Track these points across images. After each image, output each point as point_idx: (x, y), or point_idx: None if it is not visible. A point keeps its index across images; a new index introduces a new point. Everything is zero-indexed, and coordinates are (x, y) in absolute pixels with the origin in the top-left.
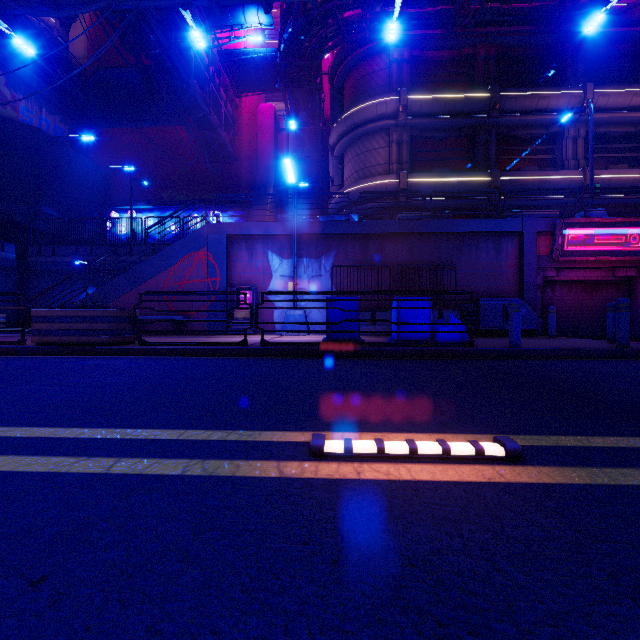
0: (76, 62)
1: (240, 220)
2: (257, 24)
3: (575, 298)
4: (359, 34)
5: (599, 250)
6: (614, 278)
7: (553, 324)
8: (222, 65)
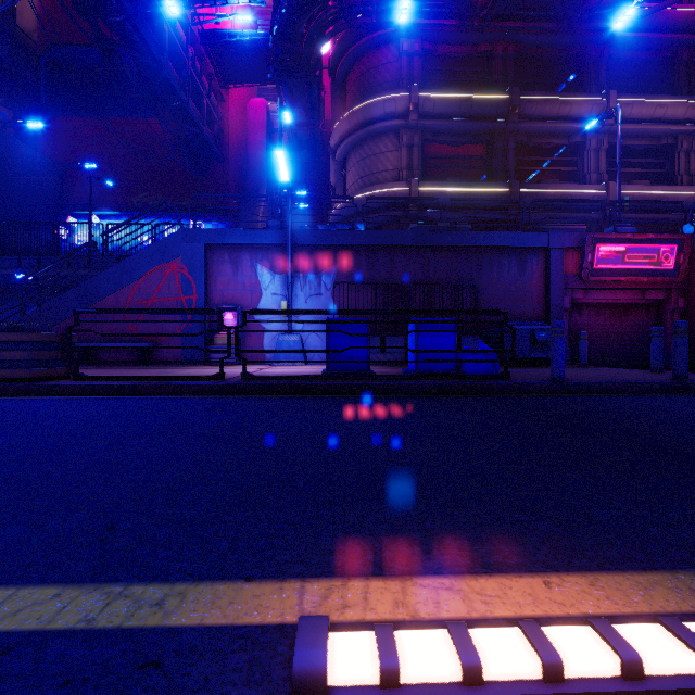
0: (25, 37)
1: None
2: (245, 0)
3: (603, 323)
4: (365, 19)
5: (630, 269)
6: (644, 301)
7: (585, 352)
8: (204, 48)
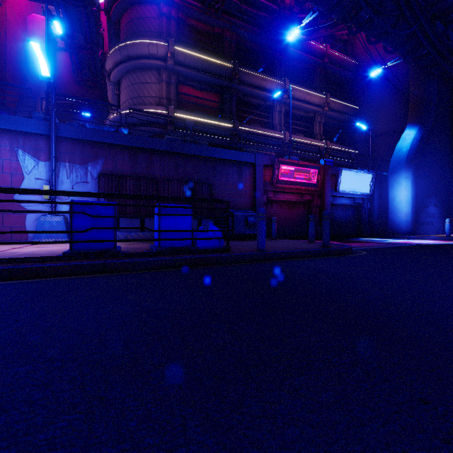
0: None
1: None
2: None
3: (283, 212)
4: None
5: (297, 181)
6: (302, 200)
7: (275, 230)
8: None
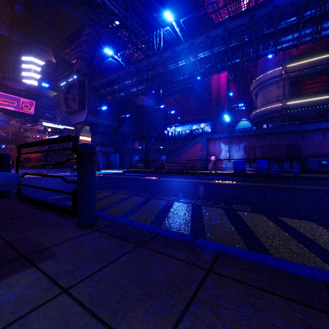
0: None
1: (212, 125)
2: None
3: None
4: None
5: None
6: None
7: None
8: None
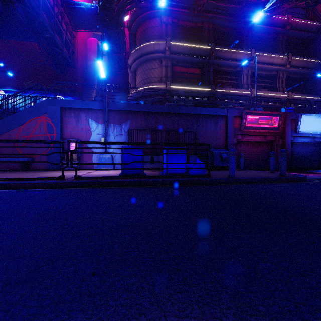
0: None
1: None
2: None
3: (250, 150)
4: (145, 3)
5: (260, 127)
6: (266, 141)
7: (242, 163)
8: (63, 9)
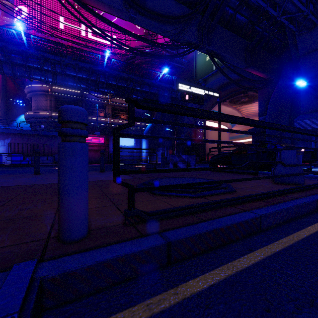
0: None
1: None
2: None
3: (92, 154)
4: None
5: (93, 142)
6: (101, 149)
7: None
8: None
